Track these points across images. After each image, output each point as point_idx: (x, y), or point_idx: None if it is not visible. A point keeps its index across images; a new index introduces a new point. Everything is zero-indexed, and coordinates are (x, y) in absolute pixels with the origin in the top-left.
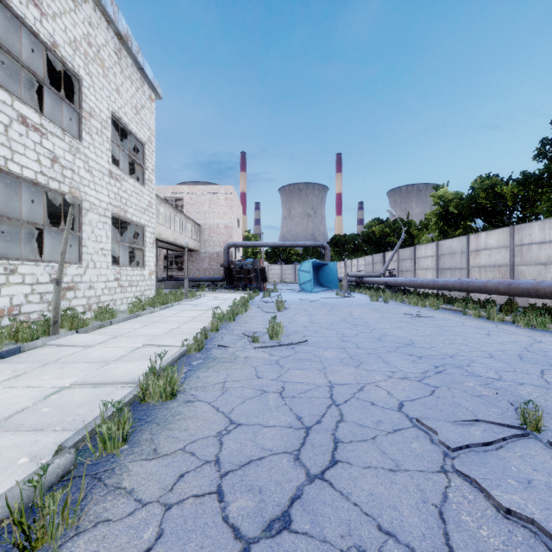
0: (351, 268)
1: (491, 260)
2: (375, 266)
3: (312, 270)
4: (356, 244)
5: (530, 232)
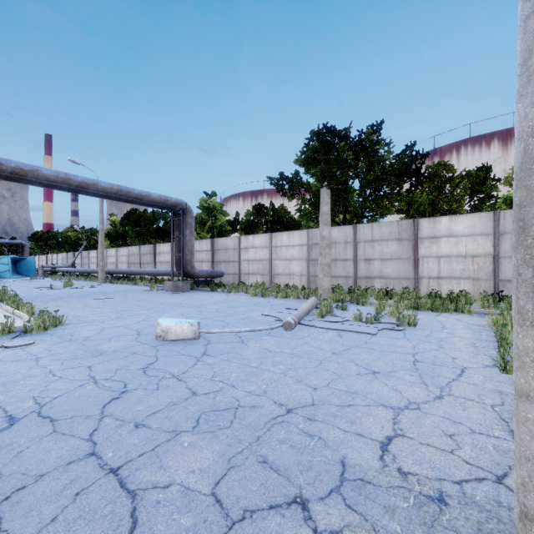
0: (52, 261)
1: (113, 261)
2: (69, 261)
3: (11, 263)
4: (60, 241)
5: (120, 251)
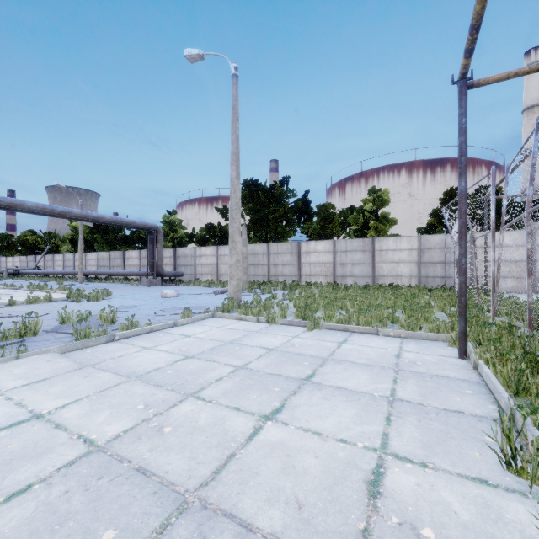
0: (7, 263)
1: None
2: (29, 263)
3: None
4: (10, 243)
5: (89, 256)
